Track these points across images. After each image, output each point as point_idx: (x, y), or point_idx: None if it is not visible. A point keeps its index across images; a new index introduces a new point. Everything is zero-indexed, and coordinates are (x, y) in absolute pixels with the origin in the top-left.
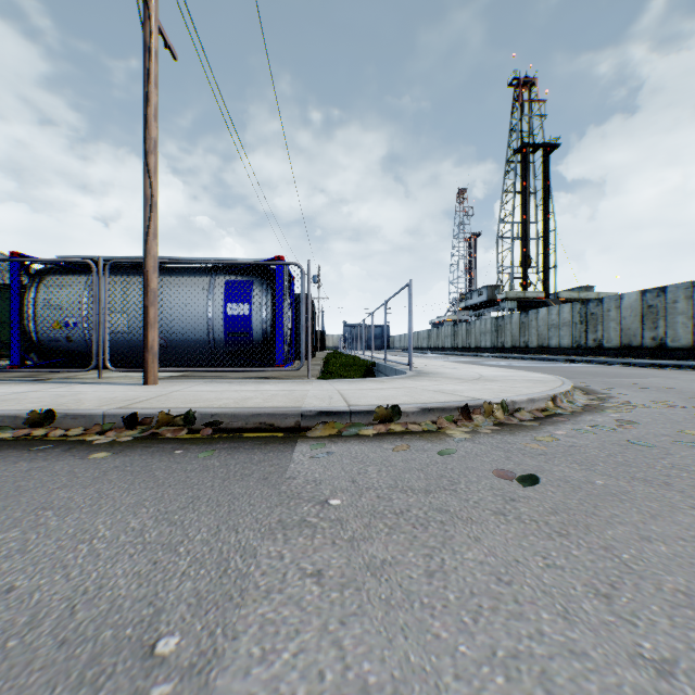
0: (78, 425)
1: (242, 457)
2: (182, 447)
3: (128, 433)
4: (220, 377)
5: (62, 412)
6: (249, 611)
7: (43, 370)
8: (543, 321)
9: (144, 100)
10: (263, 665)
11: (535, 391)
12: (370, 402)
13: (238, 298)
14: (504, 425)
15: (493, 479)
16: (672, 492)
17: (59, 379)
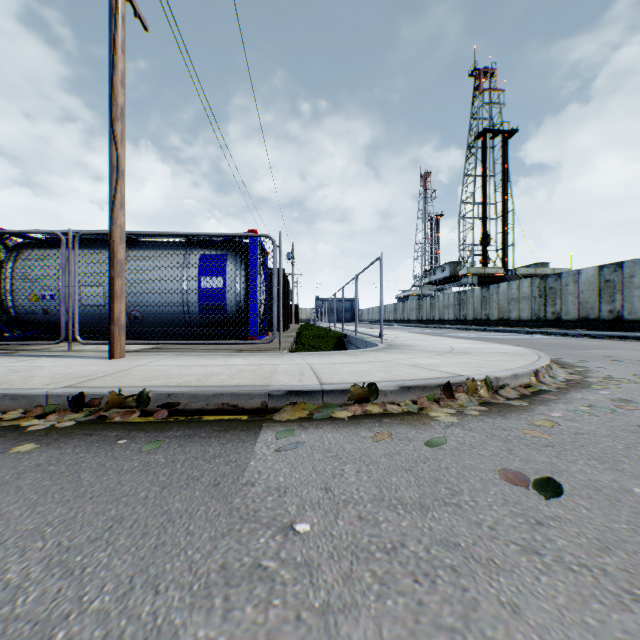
0: (18, 406)
1: (194, 450)
2: (128, 436)
3: (72, 417)
4: (192, 349)
5: (0, 392)
6: None
7: (12, 343)
8: (503, 295)
9: (111, 65)
10: None
11: (516, 365)
12: (344, 379)
13: (212, 271)
14: (490, 404)
15: (502, 485)
16: None
17: (28, 352)
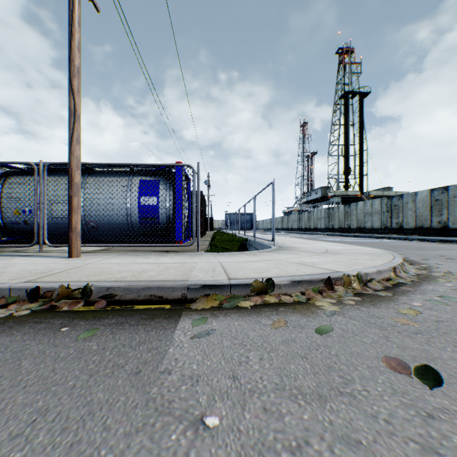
0: None
1: (123, 337)
2: (71, 323)
3: (29, 306)
4: (132, 250)
5: None
6: None
7: None
8: (361, 211)
9: (69, 35)
10: None
11: (378, 263)
12: (247, 275)
13: (149, 192)
14: (362, 295)
15: (387, 373)
16: None
17: (9, 252)
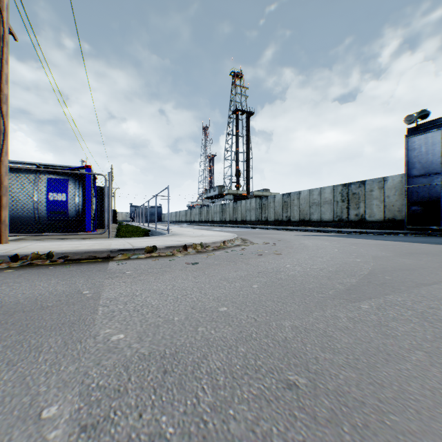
0: None
1: (86, 267)
2: (52, 266)
3: (15, 264)
4: (50, 239)
5: None
6: (106, 287)
7: None
8: (244, 207)
9: None
10: (113, 291)
11: (218, 239)
12: (144, 245)
13: (58, 189)
14: (200, 252)
15: (184, 264)
16: (233, 263)
17: None
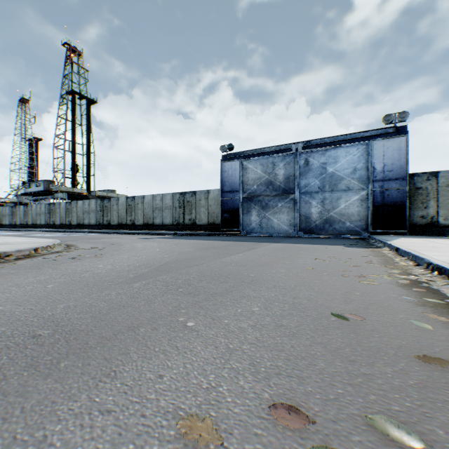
0: None
1: None
2: None
3: None
4: None
5: None
6: None
7: None
8: (81, 209)
9: None
10: None
11: (28, 247)
12: None
13: None
14: None
15: None
16: (38, 269)
17: None
